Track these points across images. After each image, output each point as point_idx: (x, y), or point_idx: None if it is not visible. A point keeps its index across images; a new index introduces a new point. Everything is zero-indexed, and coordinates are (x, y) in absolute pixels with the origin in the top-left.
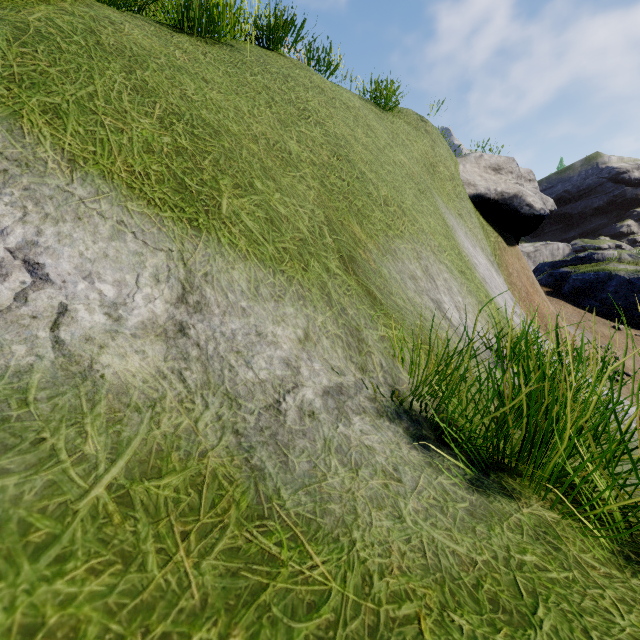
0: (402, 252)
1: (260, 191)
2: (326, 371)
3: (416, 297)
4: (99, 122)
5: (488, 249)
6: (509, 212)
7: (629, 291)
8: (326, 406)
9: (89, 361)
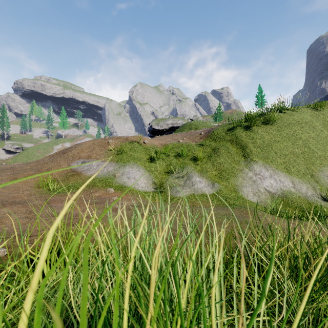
0: (324, 170)
1: (295, 166)
2: (310, 192)
3: (327, 181)
4: (275, 161)
5: None
6: None
7: None
8: (311, 195)
9: (290, 190)
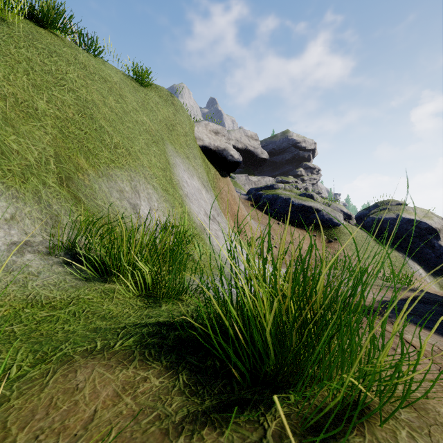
0: (118, 176)
1: None
2: (20, 235)
3: (117, 201)
4: None
5: (205, 178)
6: (222, 158)
7: (285, 205)
8: (9, 249)
9: None
